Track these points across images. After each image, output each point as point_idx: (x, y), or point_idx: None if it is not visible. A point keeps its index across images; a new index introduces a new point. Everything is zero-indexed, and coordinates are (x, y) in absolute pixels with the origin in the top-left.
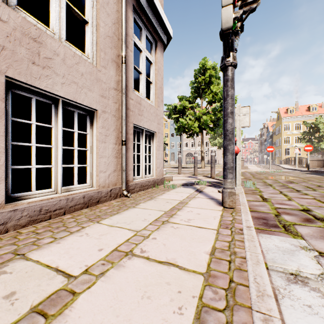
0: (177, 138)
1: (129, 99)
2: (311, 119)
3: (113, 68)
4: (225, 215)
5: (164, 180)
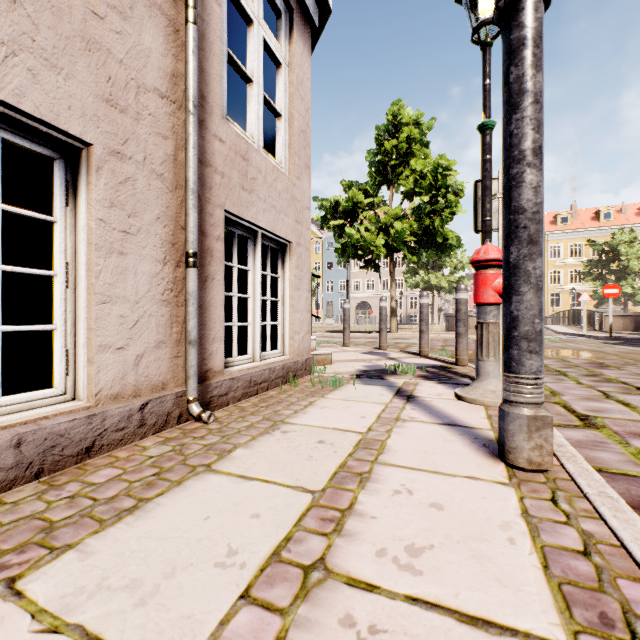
0: (340, 273)
1: (213, 138)
2: (601, 235)
3: (153, 28)
4: (539, 517)
5: (313, 365)
